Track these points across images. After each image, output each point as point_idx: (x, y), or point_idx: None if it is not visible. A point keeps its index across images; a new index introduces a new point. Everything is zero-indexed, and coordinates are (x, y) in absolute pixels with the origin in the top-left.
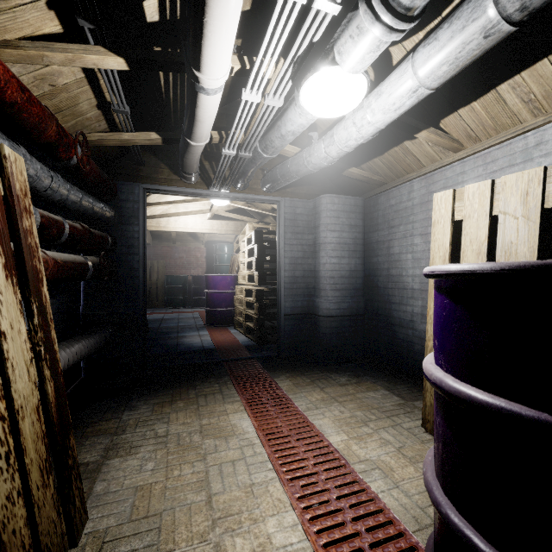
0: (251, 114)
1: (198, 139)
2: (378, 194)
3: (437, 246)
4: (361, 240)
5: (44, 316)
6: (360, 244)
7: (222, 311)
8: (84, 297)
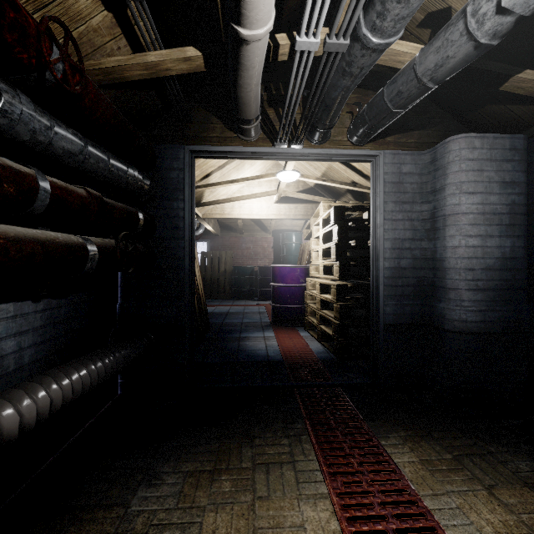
0: None
1: (253, 12)
2: None
3: None
4: (523, 206)
5: None
6: (520, 213)
7: (290, 309)
8: (121, 294)
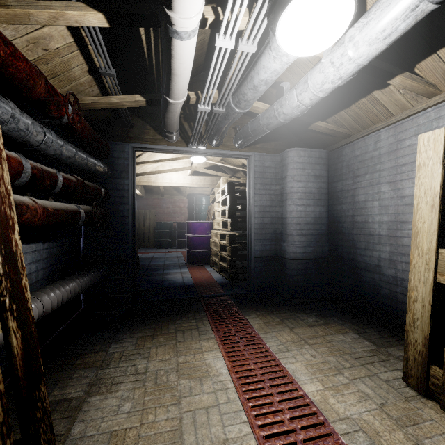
0: (225, 63)
1: (176, 96)
2: (342, 146)
3: (423, 190)
4: (326, 189)
5: (13, 263)
6: (324, 193)
7: (200, 252)
8: (83, 241)
